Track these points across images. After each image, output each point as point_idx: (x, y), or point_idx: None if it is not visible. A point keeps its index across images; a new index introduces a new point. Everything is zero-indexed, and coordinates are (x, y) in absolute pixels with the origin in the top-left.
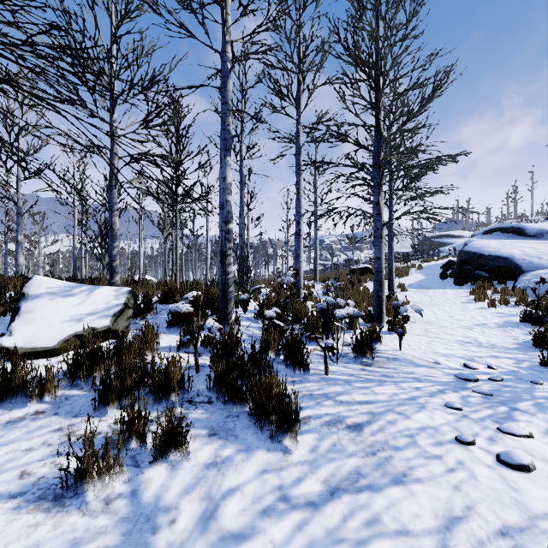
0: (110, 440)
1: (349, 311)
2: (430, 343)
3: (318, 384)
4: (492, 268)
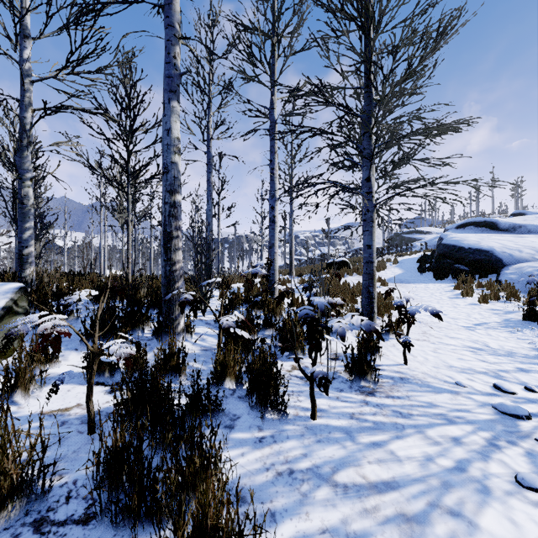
0: None
1: (355, 321)
2: (437, 352)
3: (301, 442)
4: (472, 261)
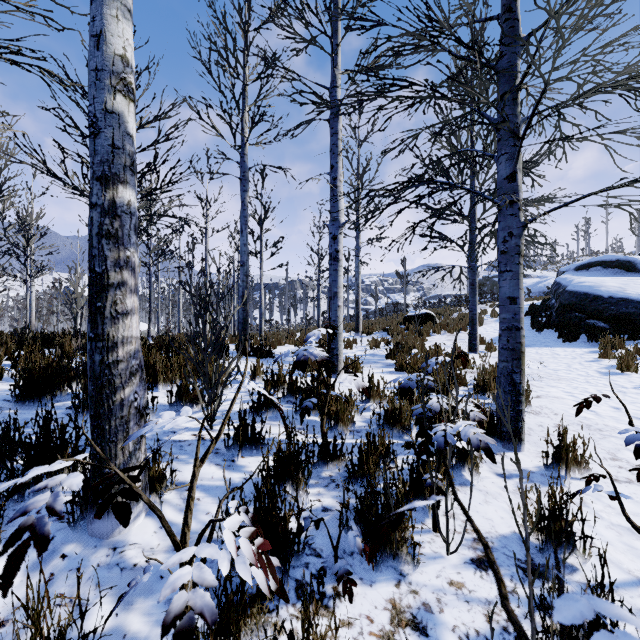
0: None
1: None
2: None
3: None
4: (615, 316)
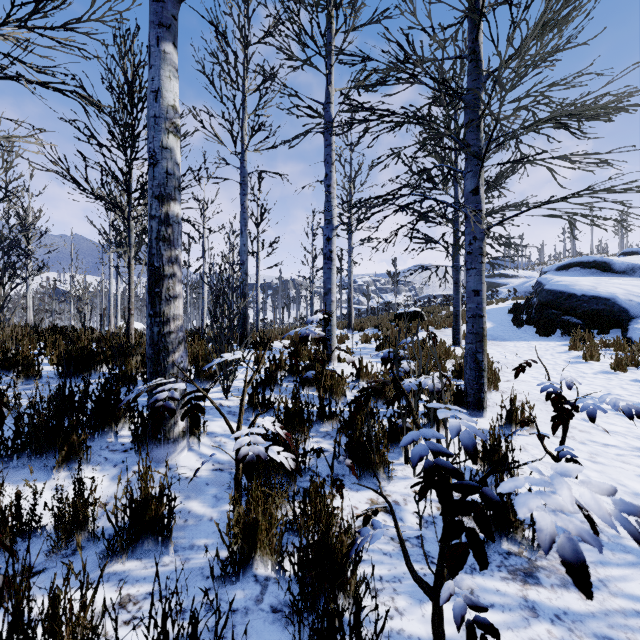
0: None
1: (592, 501)
2: (597, 462)
3: None
4: (587, 312)
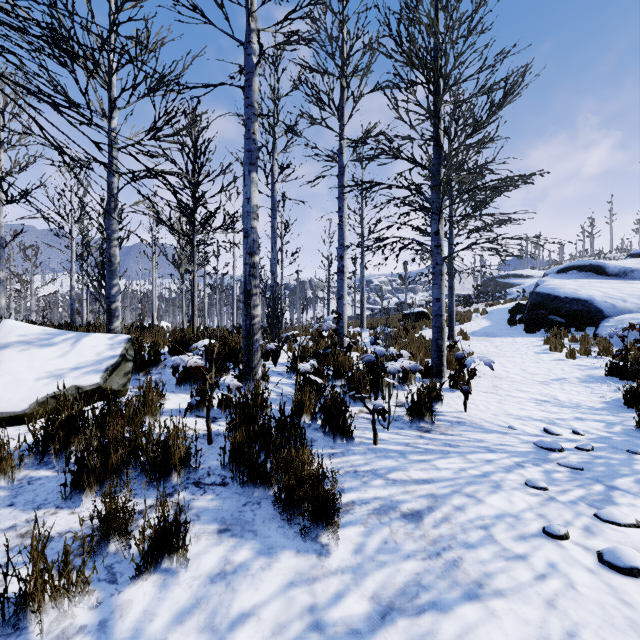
0: (69, 549)
1: (404, 364)
2: (501, 403)
3: (364, 456)
4: (569, 312)
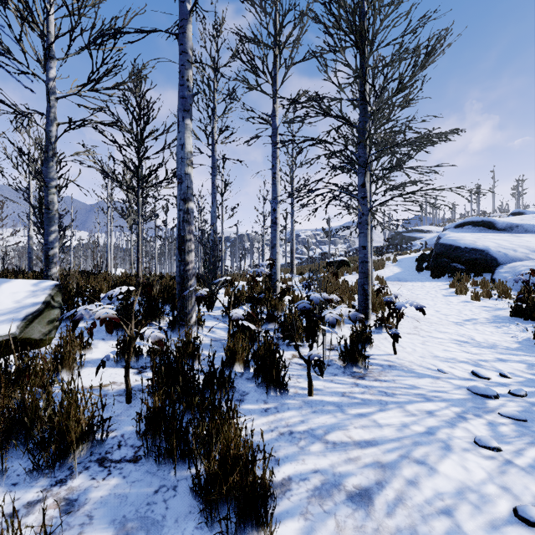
0: None
1: (343, 312)
2: (425, 344)
3: (300, 412)
4: (468, 260)
